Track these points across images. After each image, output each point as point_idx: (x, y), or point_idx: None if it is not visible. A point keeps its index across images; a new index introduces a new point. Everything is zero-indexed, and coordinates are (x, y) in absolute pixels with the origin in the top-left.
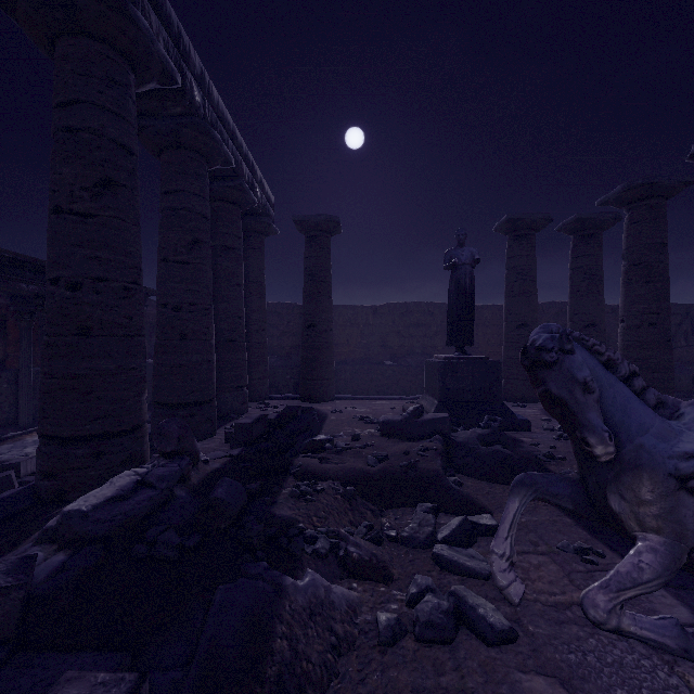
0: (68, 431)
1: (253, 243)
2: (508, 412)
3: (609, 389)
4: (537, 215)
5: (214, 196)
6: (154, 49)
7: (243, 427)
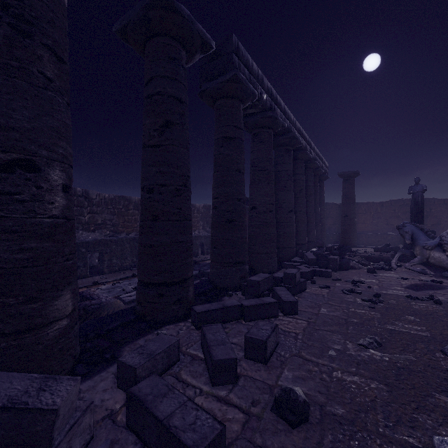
0: (295, 242)
1: (320, 184)
2: None
3: (416, 233)
4: None
5: None
6: (309, 156)
7: (328, 247)
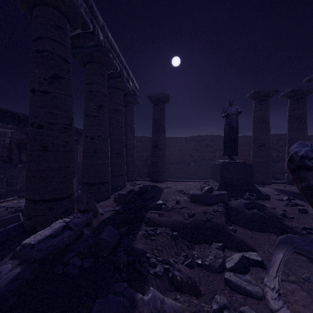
0: (37, 197)
1: (128, 108)
2: (257, 190)
3: None
4: (270, 89)
5: (110, 86)
6: (78, 11)
7: (122, 195)
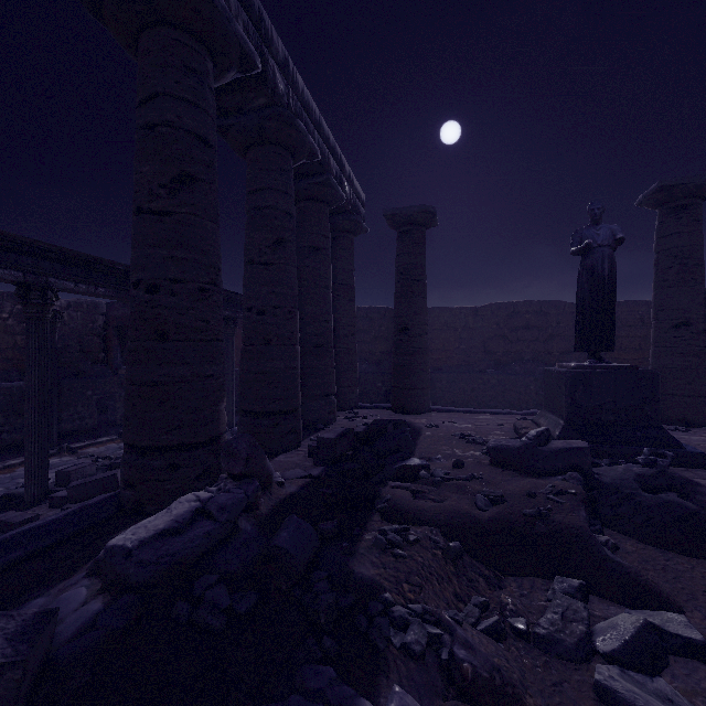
0: (146, 440)
1: (342, 243)
2: (670, 441)
3: None
4: (705, 176)
5: (301, 195)
6: (231, 29)
7: (326, 443)
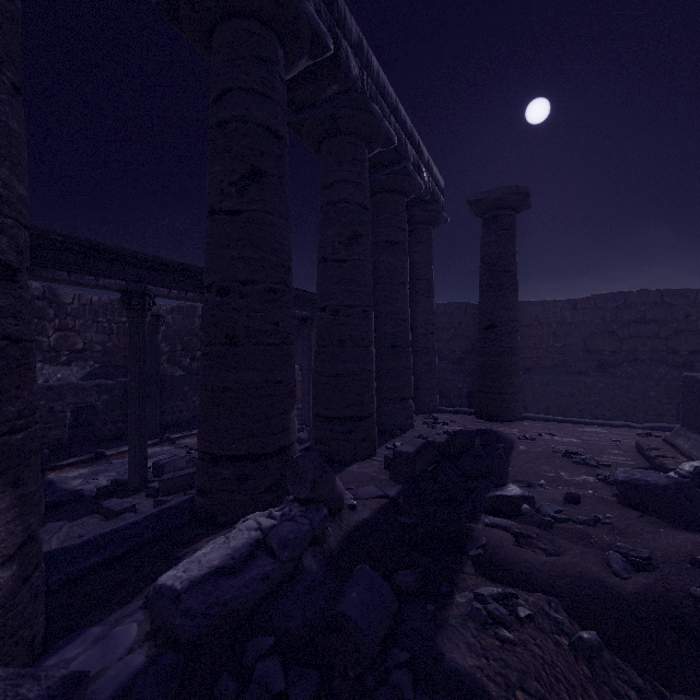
0: (217, 448)
1: (419, 236)
2: None
3: None
4: None
5: (376, 188)
6: (301, 9)
7: (403, 457)
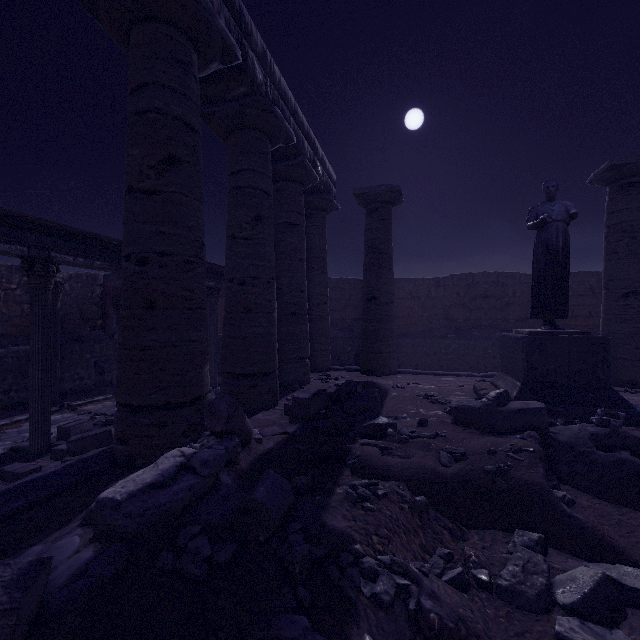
0: (137, 400)
1: (315, 220)
2: (621, 402)
3: None
4: None
5: (278, 176)
6: (214, 23)
7: (300, 402)
